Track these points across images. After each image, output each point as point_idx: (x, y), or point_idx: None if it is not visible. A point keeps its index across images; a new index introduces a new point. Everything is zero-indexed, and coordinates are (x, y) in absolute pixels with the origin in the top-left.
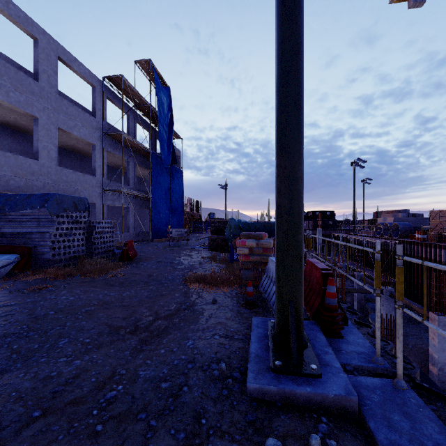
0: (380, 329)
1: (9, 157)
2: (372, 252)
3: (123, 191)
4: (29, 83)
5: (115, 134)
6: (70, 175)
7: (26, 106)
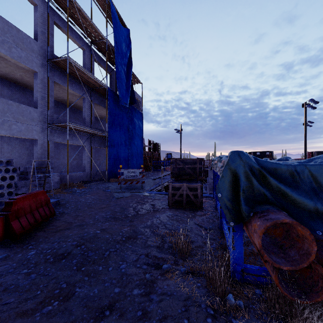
0: None
1: None
2: None
3: (69, 126)
4: None
5: (61, 62)
6: None
7: None
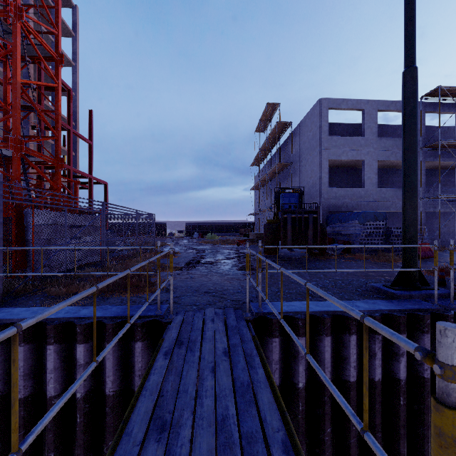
0: (451, 287)
1: (347, 191)
2: None
3: (440, 198)
4: (358, 141)
5: (432, 145)
6: (387, 193)
7: (356, 157)
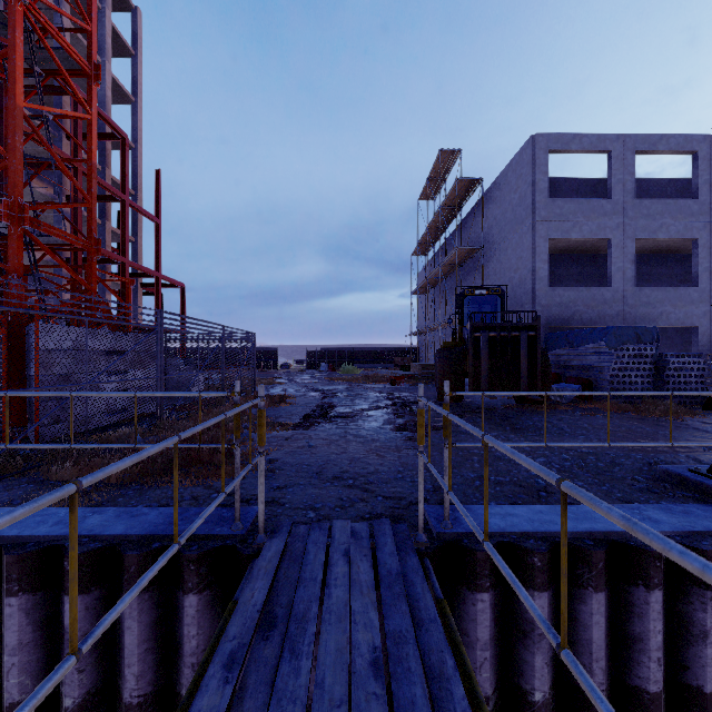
0: None
1: (582, 291)
2: None
3: None
4: (601, 206)
5: None
6: (653, 295)
7: (597, 233)
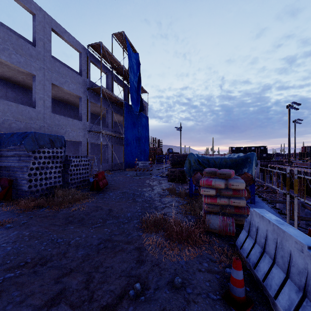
0: None
1: (11, 106)
2: (309, 181)
3: (102, 132)
4: (28, 48)
5: (96, 88)
6: (61, 120)
7: (25, 66)
